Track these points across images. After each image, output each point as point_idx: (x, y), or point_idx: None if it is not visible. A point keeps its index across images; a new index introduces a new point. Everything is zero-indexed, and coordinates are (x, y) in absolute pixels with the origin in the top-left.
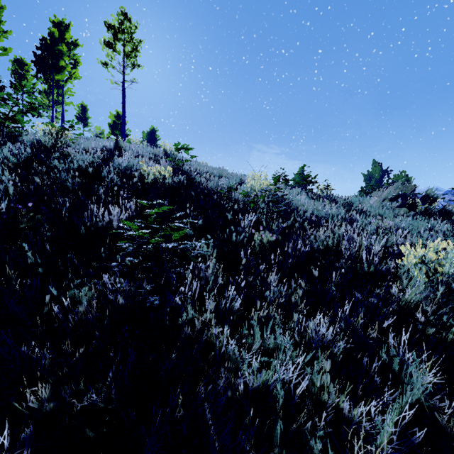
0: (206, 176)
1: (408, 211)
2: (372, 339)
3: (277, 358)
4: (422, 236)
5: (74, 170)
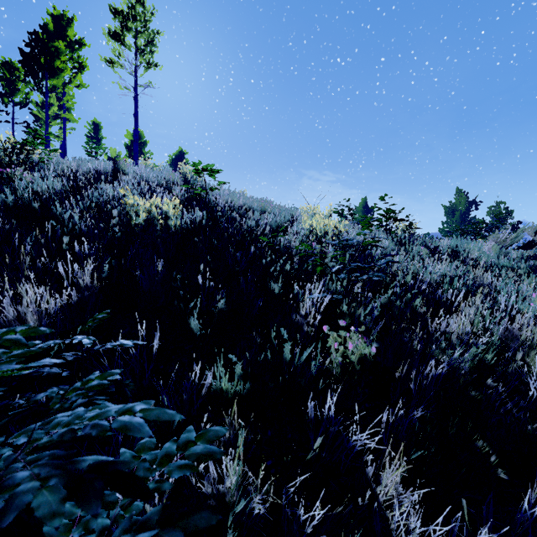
0: (242, 211)
1: None
2: None
3: None
4: None
5: (9, 205)
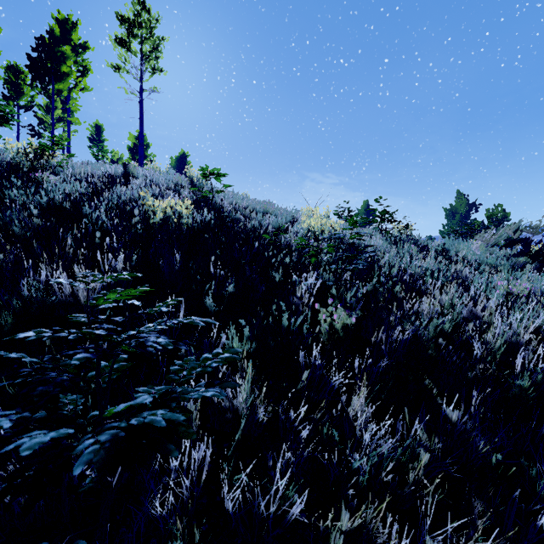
0: (245, 212)
1: (531, 262)
2: None
3: None
4: None
5: (43, 205)
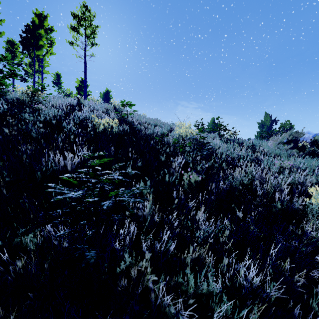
0: (145, 125)
1: (298, 152)
2: (299, 284)
3: (214, 316)
4: (316, 174)
5: (41, 122)
